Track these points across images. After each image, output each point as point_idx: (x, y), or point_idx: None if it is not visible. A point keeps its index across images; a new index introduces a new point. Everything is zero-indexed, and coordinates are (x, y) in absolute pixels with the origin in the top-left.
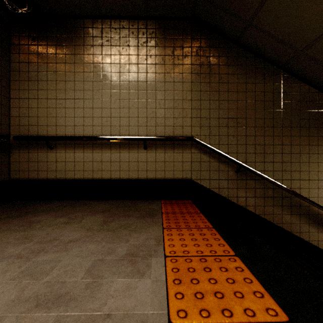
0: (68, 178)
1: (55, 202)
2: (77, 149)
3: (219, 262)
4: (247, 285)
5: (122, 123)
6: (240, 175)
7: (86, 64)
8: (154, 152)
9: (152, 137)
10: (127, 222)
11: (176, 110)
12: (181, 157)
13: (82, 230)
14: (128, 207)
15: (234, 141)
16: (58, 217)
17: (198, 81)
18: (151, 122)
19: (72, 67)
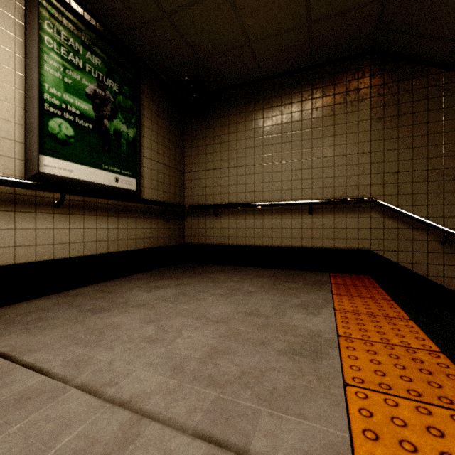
0: (231, 244)
1: (220, 266)
2: (240, 215)
3: (389, 320)
4: (411, 334)
5: (284, 187)
6: (450, 247)
7: (248, 131)
8: (320, 217)
9: (319, 200)
10: (294, 286)
11: (350, 167)
12: (356, 222)
13: (256, 287)
14: (292, 275)
15: (438, 200)
16: (231, 277)
17: (380, 127)
18: (317, 184)
19: (235, 136)
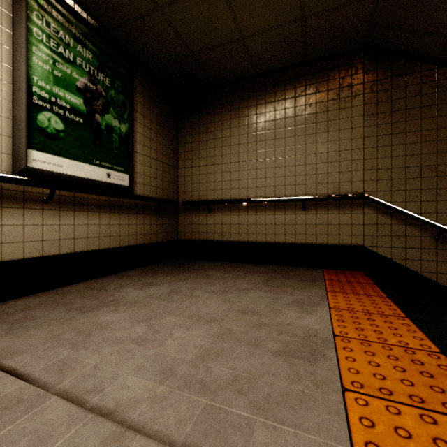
0: (224, 240)
1: (214, 262)
2: (233, 211)
3: (385, 318)
4: (409, 333)
5: (278, 183)
6: (443, 243)
7: (241, 127)
8: (314, 213)
9: (312, 196)
10: (288, 283)
11: (343, 163)
12: (349, 219)
13: (249, 284)
14: (286, 272)
15: (431, 196)
16: (224, 273)
17: (374, 123)
18: (311, 180)
19: (228, 132)
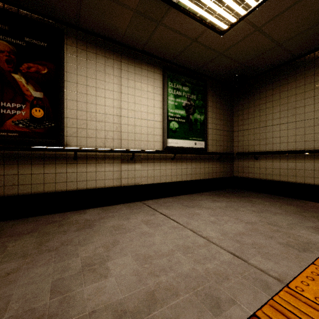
0: (267, 179)
1: (259, 193)
2: (275, 159)
3: None
4: None
5: (317, 138)
6: None
7: (282, 99)
8: None
9: None
10: (317, 216)
11: None
12: None
13: (282, 210)
14: None
15: None
16: (264, 202)
17: None
18: None
19: (271, 104)
